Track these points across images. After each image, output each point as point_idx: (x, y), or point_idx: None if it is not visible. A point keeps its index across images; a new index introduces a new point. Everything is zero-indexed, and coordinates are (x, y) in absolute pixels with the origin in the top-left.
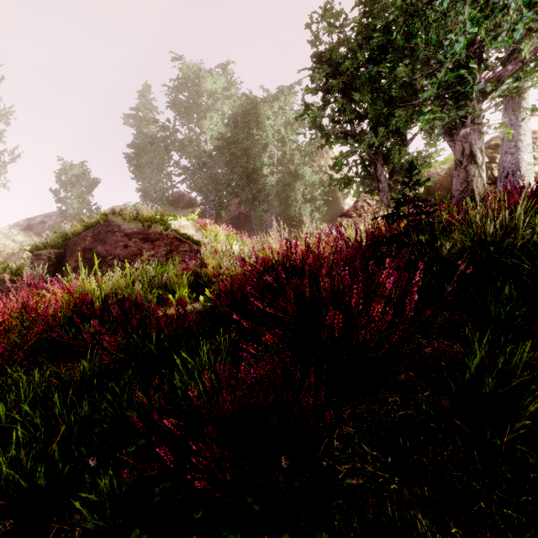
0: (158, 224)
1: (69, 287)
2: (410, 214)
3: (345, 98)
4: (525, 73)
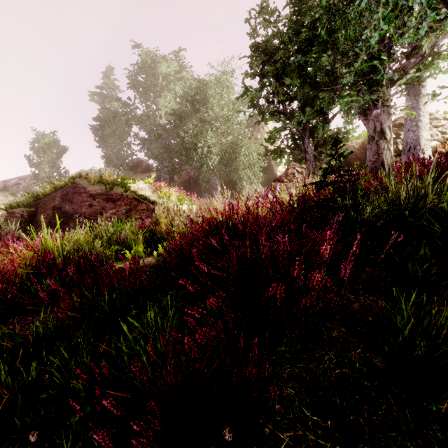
0: (119, 187)
1: (32, 245)
2: (336, 182)
3: (278, 82)
4: (424, 65)
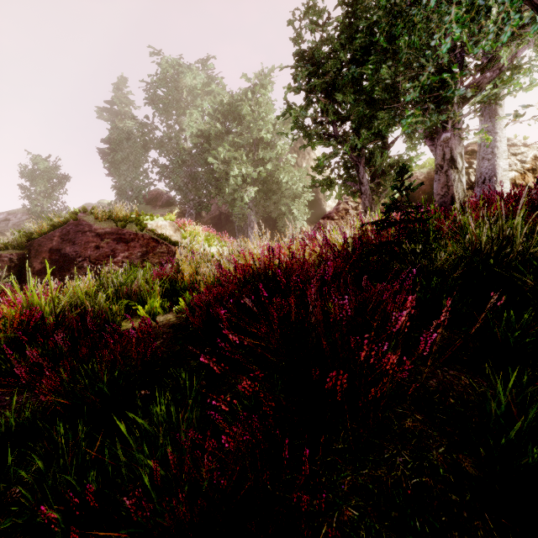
0: (133, 224)
1: (14, 301)
2: (403, 221)
3: (328, 99)
4: (502, 81)
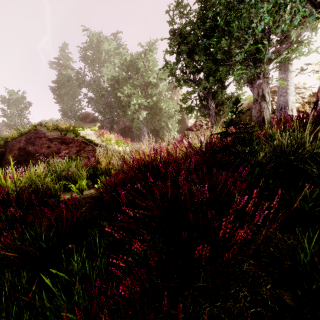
0: (71, 133)
1: None
2: (237, 133)
3: (190, 58)
4: (292, 50)
